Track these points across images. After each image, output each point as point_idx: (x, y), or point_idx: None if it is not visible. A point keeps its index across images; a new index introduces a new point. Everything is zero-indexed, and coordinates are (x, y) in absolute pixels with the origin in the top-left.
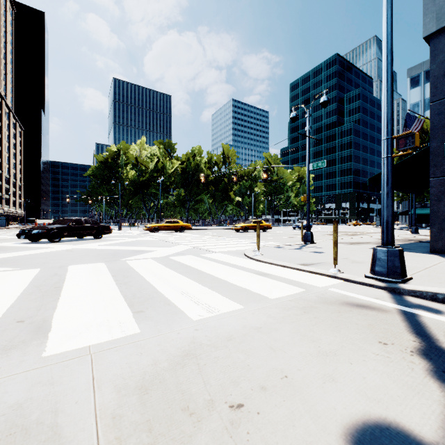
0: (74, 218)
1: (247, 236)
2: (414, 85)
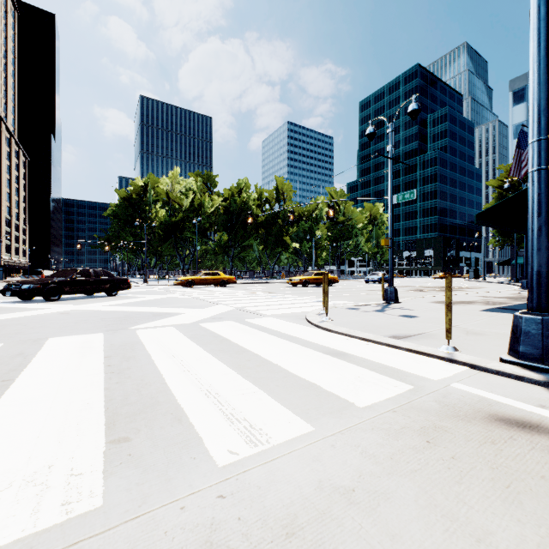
0: (79, 269)
1: (308, 292)
2: (517, 101)
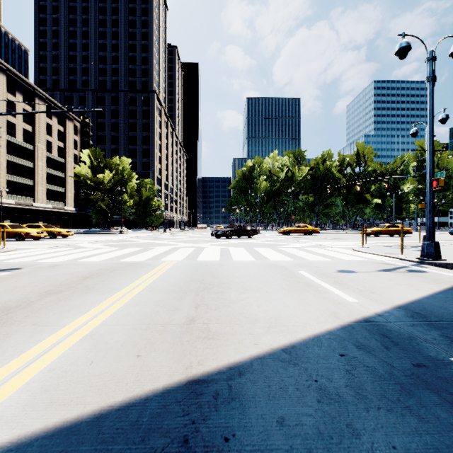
0: (237, 224)
1: (374, 239)
2: None
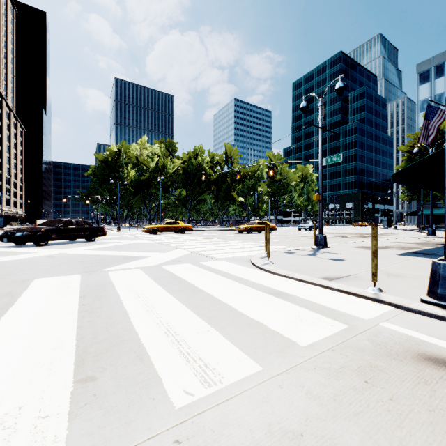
0: (63, 219)
1: (252, 238)
2: (423, 81)
